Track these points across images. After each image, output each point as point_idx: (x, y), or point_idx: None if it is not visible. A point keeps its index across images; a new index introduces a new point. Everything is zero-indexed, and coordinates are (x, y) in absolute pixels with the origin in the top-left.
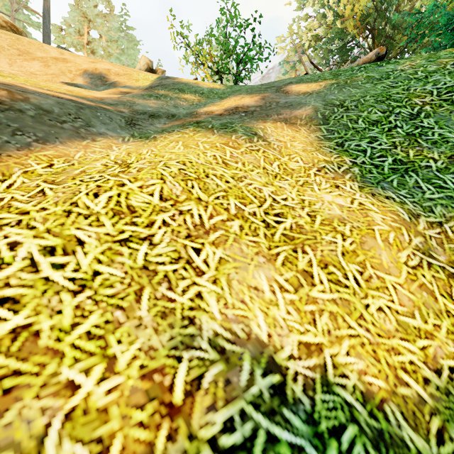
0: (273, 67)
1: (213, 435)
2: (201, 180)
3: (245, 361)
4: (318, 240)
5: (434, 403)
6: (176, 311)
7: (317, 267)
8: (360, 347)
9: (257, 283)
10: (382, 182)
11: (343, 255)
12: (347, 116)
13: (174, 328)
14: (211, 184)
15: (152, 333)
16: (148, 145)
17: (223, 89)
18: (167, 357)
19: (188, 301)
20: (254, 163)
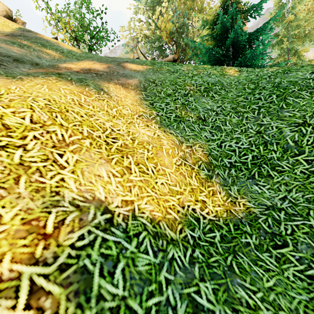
0: (119, 46)
1: (72, 243)
2: (62, 113)
3: (91, 209)
4: (135, 152)
5: (180, 219)
6: (46, 188)
7: (134, 165)
8: (152, 200)
9: (100, 173)
10: (169, 126)
11: (147, 159)
12: (156, 89)
13: (45, 197)
14: (70, 116)
15: (29, 201)
16: (16, 83)
17: (79, 53)
18: (41, 212)
19: (55, 183)
20: (100, 107)
